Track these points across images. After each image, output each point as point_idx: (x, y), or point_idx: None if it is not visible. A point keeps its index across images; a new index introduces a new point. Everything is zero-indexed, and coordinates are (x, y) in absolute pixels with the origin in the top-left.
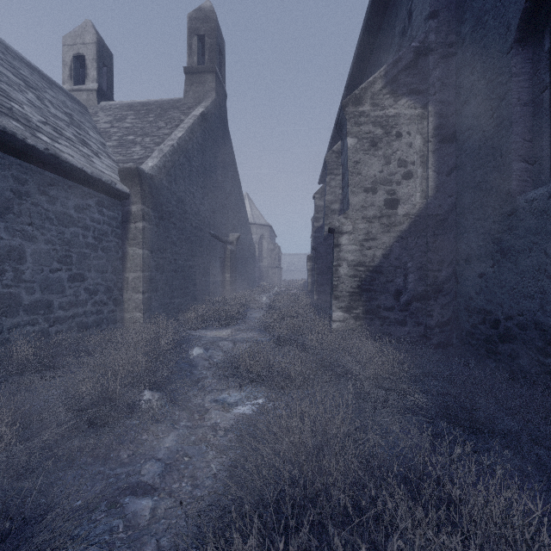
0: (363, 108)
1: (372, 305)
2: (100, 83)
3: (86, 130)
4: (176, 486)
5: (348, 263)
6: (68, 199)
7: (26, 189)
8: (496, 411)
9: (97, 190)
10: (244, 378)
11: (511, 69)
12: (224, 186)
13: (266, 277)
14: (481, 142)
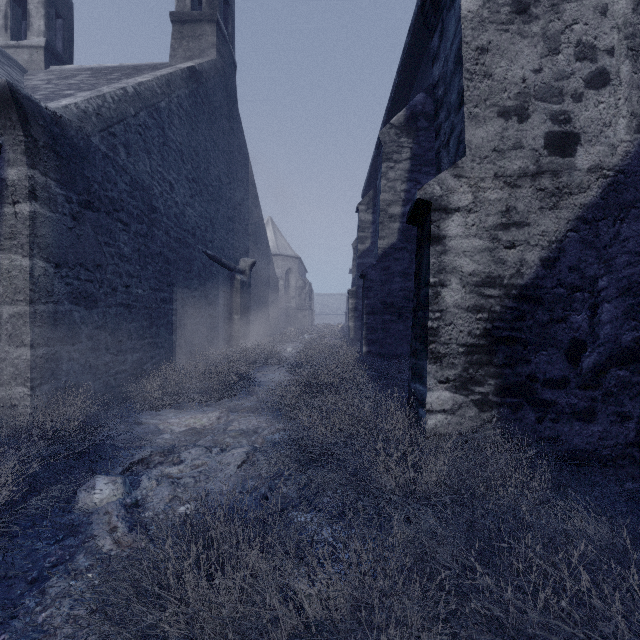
0: None
1: (517, 374)
2: (50, 38)
3: None
4: None
5: (462, 278)
6: None
7: None
8: None
9: None
10: None
11: None
12: (231, 190)
13: (294, 321)
14: None
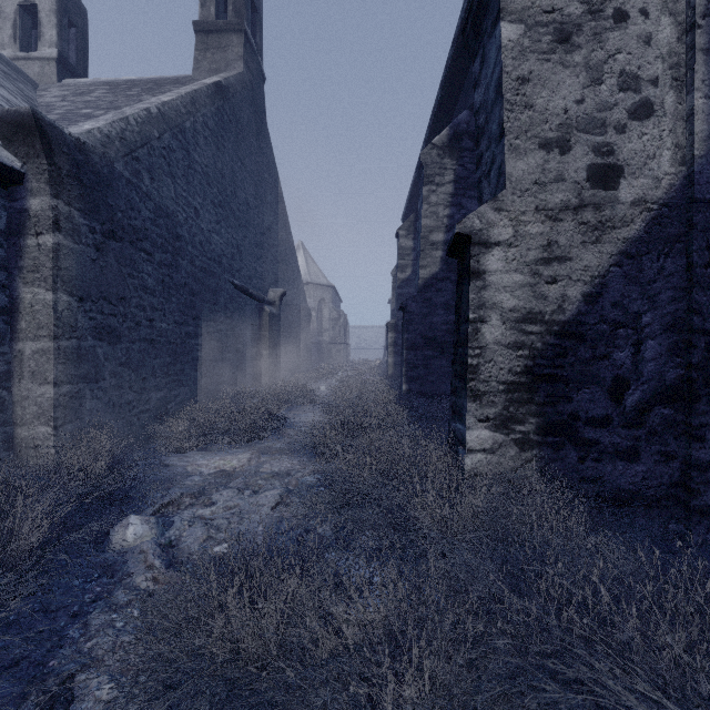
0: None
1: (559, 412)
2: (63, 49)
3: None
4: None
5: (502, 314)
6: None
7: None
8: None
9: None
10: None
11: None
12: (259, 214)
13: (327, 357)
14: None
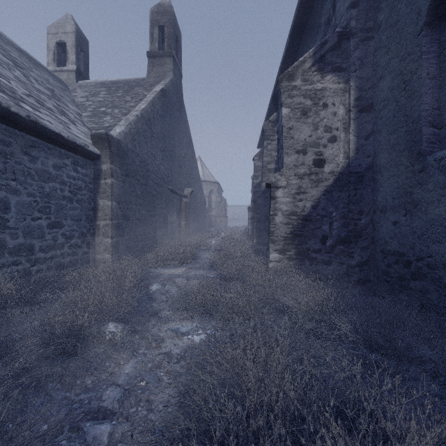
0: (295, 83)
1: (303, 248)
2: (78, 65)
3: (65, 102)
4: (133, 411)
5: (282, 212)
6: (47, 159)
7: (10, 150)
8: (412, 341)
9: (73, 152)
10: (195, 310)
11: (422, 48)
12: (180, 150)
13: (214, 224)
14: (395, 111)
